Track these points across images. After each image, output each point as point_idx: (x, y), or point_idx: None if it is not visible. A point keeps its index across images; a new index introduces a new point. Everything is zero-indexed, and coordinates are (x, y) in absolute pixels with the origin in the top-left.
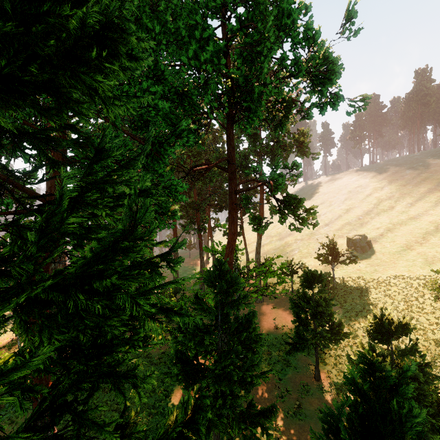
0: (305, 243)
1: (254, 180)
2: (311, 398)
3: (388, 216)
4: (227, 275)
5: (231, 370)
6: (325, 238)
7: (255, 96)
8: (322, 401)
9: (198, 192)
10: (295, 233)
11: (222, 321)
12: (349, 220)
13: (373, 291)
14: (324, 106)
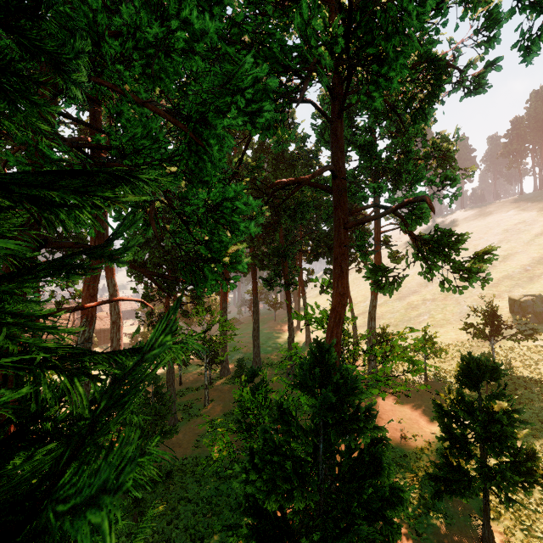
0: (439, 304)
1: (377, 206)
2: None
3: None
4: (334, 370)
5: None
6: (471, 299)
7: None
8: None
9: (285, 233)
10: (422, 290)
11: (325, 449)
12: (509, 272)
13: None
14: (533, 44)
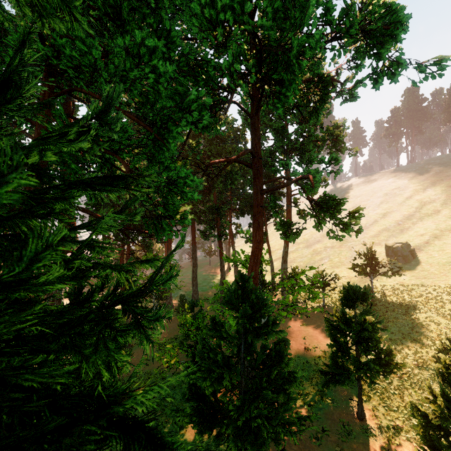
0: (336, 250)
1: (284, 178)
2: (354, 443)
3: (434, 221)
4: (252, 294)
5: (258, 423)
6: (359, 246)
7: (293, 53)
8: (368, 448)
9: (218, 195)
10: (324, 240)
11: (245, 350)
12: (387, 225)
13: (422, 309)
14: (379, 77)
